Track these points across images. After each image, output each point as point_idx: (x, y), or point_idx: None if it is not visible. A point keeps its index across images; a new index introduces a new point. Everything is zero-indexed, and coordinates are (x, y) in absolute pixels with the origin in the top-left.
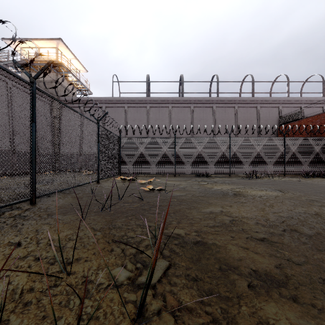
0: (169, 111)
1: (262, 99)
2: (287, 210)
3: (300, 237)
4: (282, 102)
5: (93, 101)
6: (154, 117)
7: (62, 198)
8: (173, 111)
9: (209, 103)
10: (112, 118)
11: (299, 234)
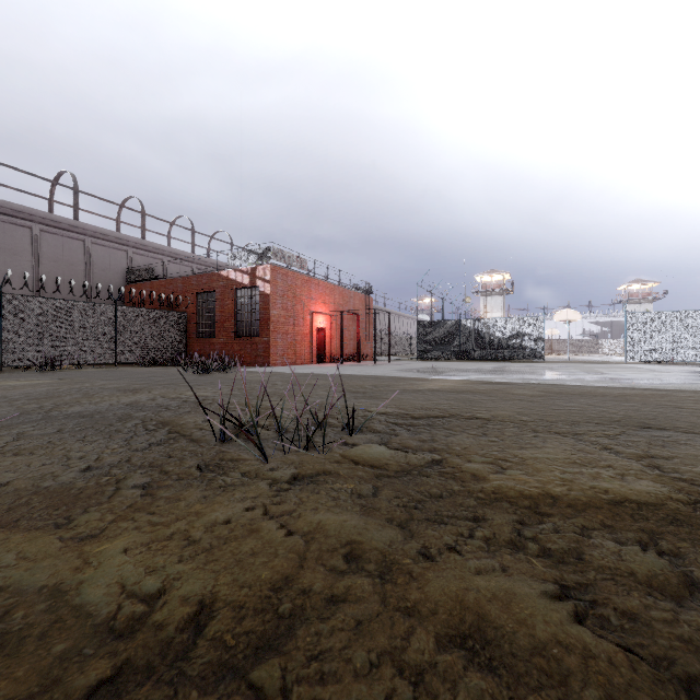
0: None
1: (95, 230)
2: (28, 390)
3: (1, 399)
4: (133, 244)
5: None
6: None
7: None
8: None
9: None
10: None
11: (5, 398)
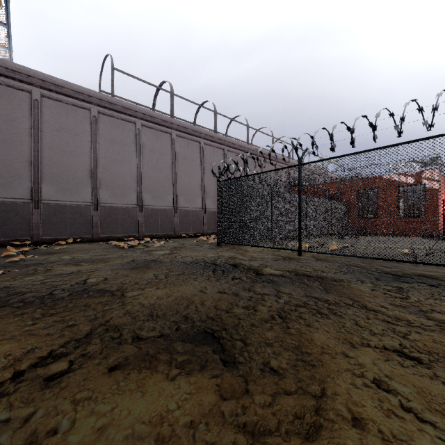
0: (201, 149)
1: (279, 158)
2: None
3: None
4: (290, 164)
5: (69, 90)
6: (182, 152)
7: (441, 273)
8: (206, 150)
9: (241, 150)
10: (112, 137)
11: None
